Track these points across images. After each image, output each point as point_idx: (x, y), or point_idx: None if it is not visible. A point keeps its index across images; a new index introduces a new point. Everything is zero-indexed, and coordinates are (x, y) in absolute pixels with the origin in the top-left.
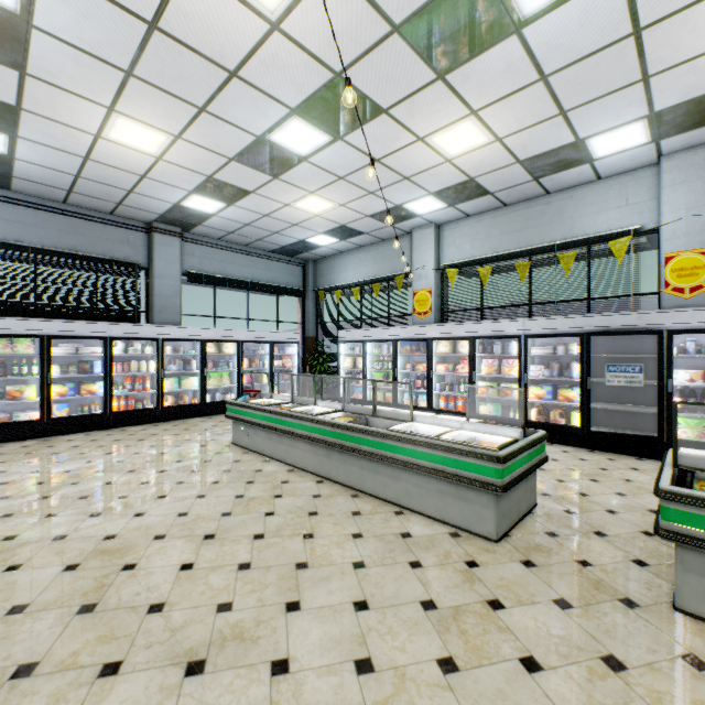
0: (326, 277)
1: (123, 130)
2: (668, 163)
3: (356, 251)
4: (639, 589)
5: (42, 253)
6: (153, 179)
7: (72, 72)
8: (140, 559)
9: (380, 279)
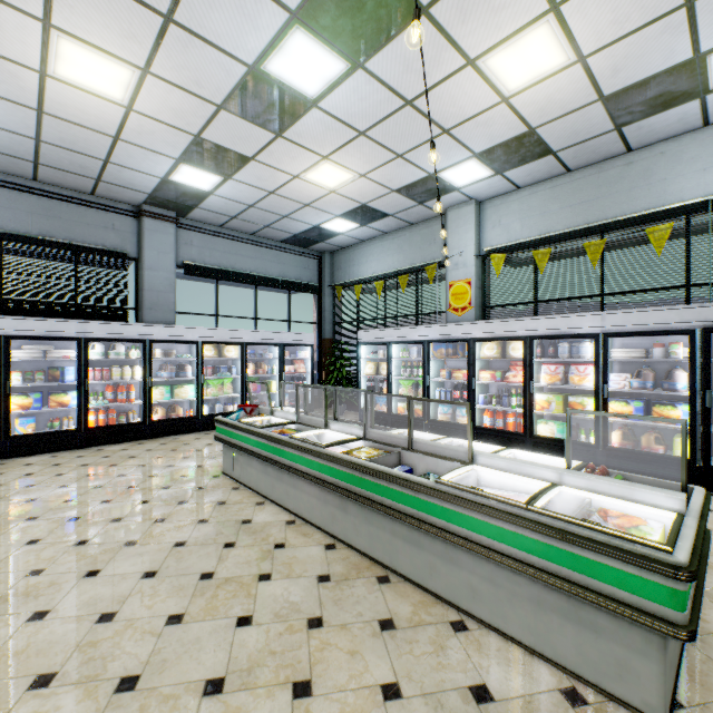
0: (344, 270)
1: (73, 61)
2: None
3: (379, 239)
4: None
5: (7, 239)
6: (129, 141)
7: None
8: None
9: (407, 270)
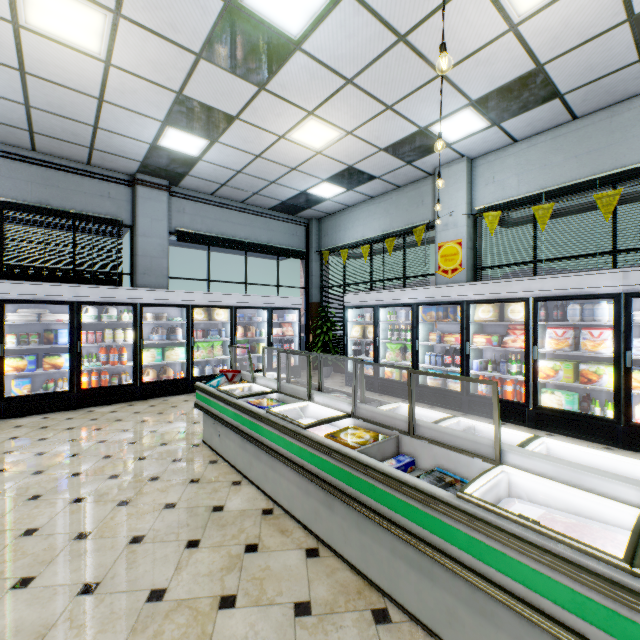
0: (331, 236)
1: (42, 6)
2: None
3: (365, 204)
4: None
5: (7, 207)
6: (113, 103)
7: None
8: None
9: (394, 233)
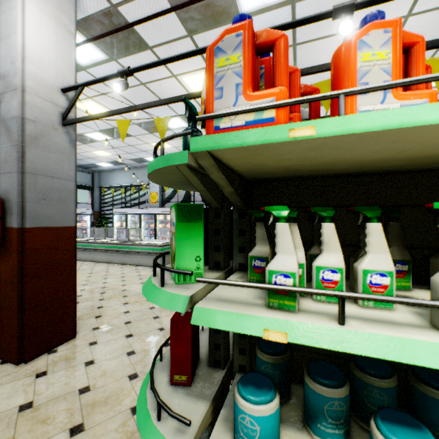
0: (106, 180)
1: None
2: None
3: (123, 170)
4: None
5: None
6: None
7: None
8: None
9: (135, 185)
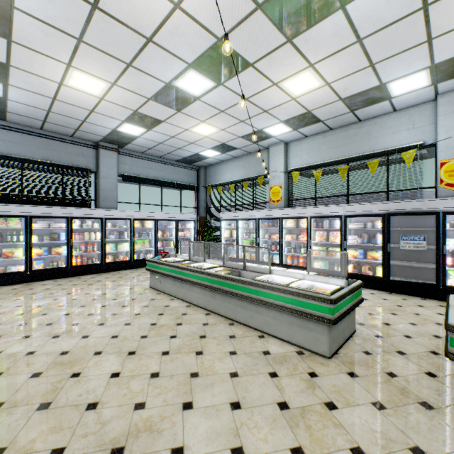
0: (212, 177)
1: (78, 79)
2: (442, 99)
3: (232, 160)
4: (432, 395)
5: (26, 162)
6: (98, 112)
7: (42, 39)
8: (83, 369)
9: (248, 178)
